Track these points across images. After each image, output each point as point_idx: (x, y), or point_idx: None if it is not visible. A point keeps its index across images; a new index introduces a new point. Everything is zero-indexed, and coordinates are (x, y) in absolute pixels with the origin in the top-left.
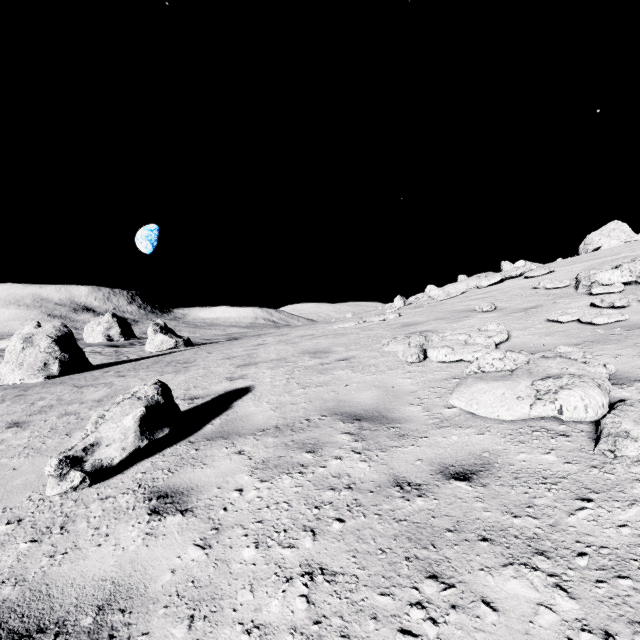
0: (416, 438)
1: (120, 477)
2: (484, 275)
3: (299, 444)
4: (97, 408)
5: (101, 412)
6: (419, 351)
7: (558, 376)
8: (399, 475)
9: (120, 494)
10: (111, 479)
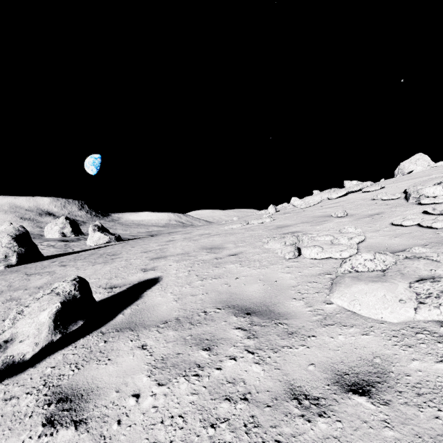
0: (304, 337)
1: (31, 372)
2: (333, 190)
3: (196, 339)
4: (36, 294)
5: (20, 308)
6: (294, 249)
7: (434, 279)
8: (294, 384)
9: (24, 394)
10: (22, 374)
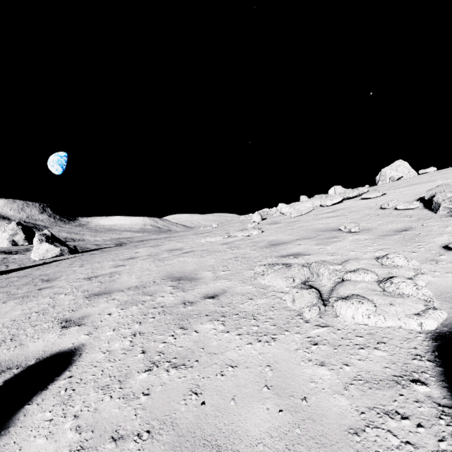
0: None
1: None
2: (324, 196)
3: None
4: None
5: None
6: (317, 299)
7: None
8: None
9: None
10: None
